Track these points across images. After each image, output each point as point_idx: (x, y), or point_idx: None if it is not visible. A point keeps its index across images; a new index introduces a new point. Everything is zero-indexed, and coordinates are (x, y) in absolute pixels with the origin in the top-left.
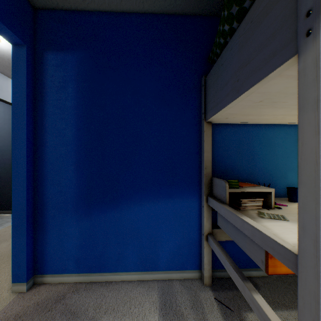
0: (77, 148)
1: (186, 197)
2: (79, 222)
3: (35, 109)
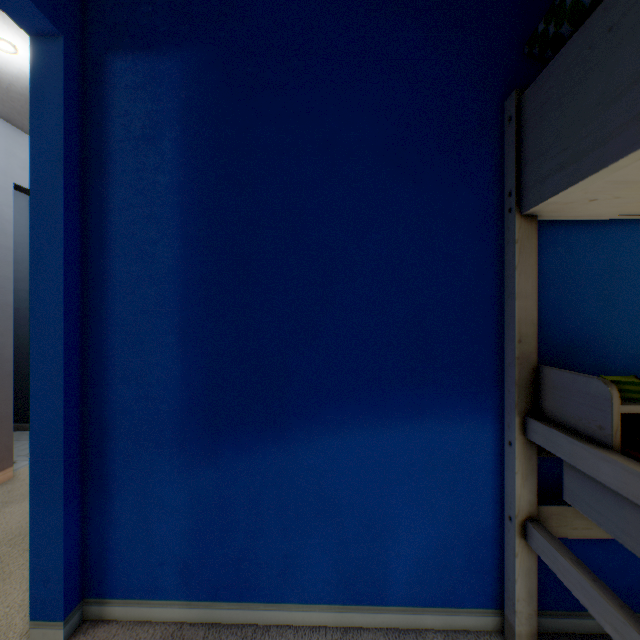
0: (184, 290)
1: (461, 417)
2: (189, 473)
3: (85, 194)
